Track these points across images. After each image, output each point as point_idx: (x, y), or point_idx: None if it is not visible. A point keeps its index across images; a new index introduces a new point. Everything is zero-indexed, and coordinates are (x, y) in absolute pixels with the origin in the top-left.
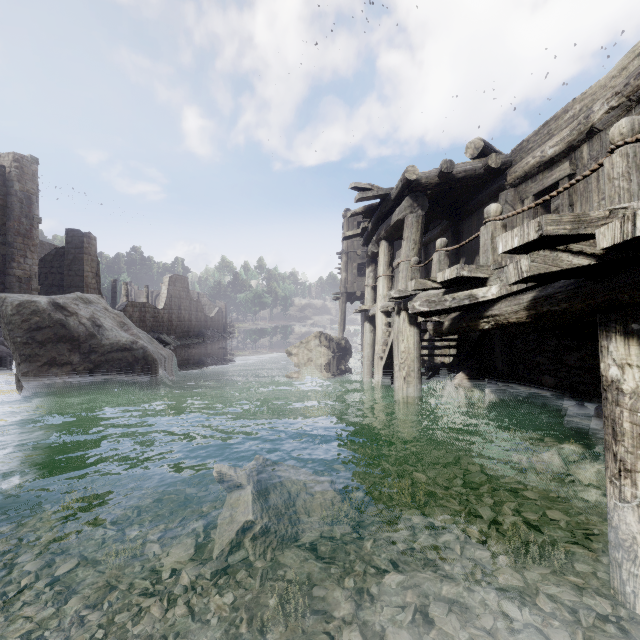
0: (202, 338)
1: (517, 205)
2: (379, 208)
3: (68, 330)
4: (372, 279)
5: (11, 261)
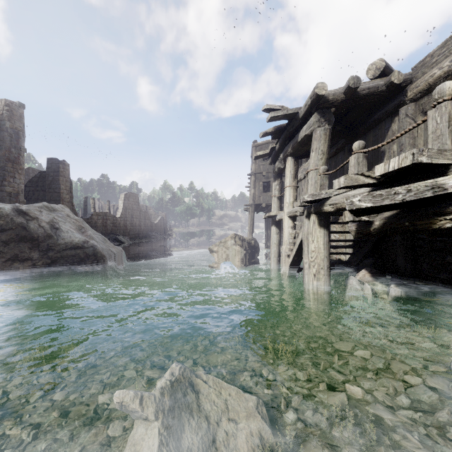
0: (148, 238)
1: (418, 117)
2: (287, 128)
3: (28, 232)
4: (278, 191)
5: (3, 180)
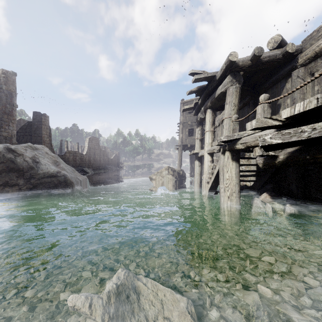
0: (106, 170)
1: (307, 78)
2: (207, 88)
3: (16, 164)
4: (200, 135)
5: (1, 128)
